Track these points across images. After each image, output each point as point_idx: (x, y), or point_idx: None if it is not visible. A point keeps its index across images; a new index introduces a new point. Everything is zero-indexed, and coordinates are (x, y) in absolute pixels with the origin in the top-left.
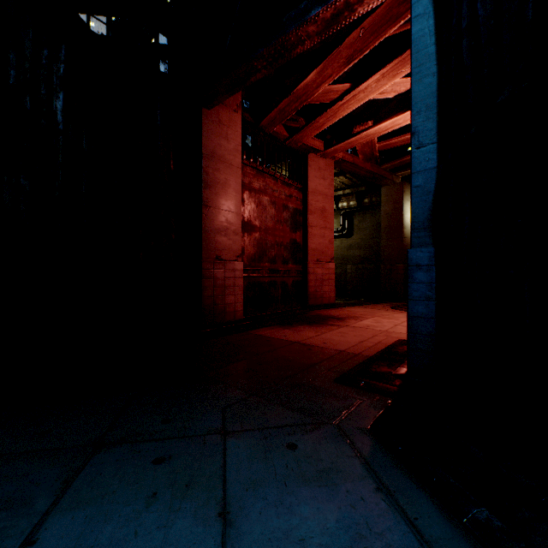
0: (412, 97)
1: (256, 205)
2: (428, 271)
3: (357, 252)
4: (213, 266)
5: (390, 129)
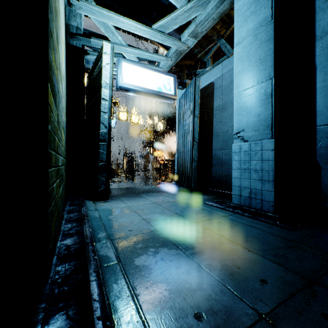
0: None
1: None
2: None
3: None
4: None
5: None
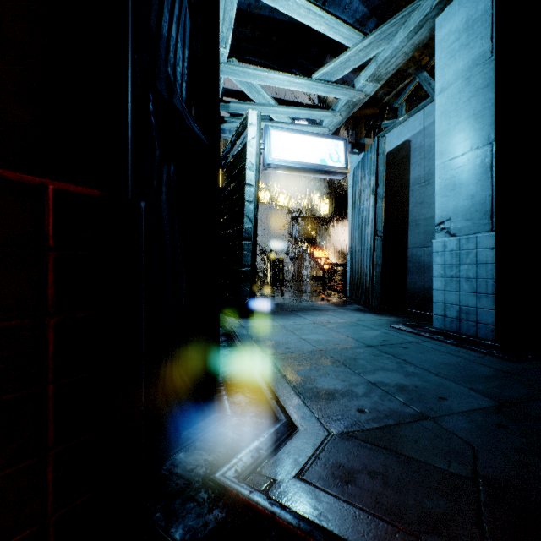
0: None
1: None
2: None
3: None
4: None
5: None
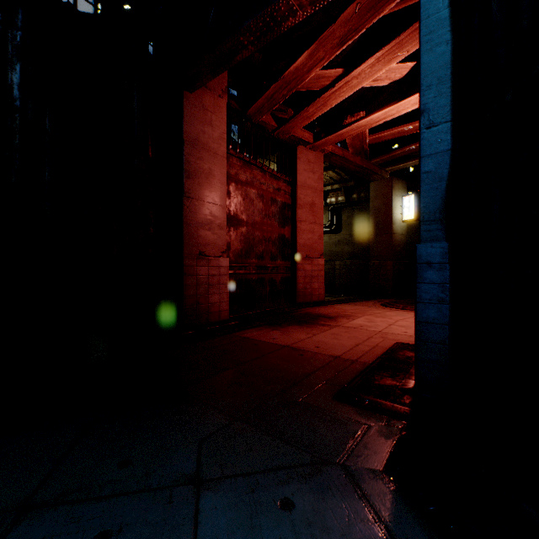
0: (421, 69)
1: (243, 198)
2: (441, 270)
3: (345, 248)
4: (196, 263)
5: (382, 121)
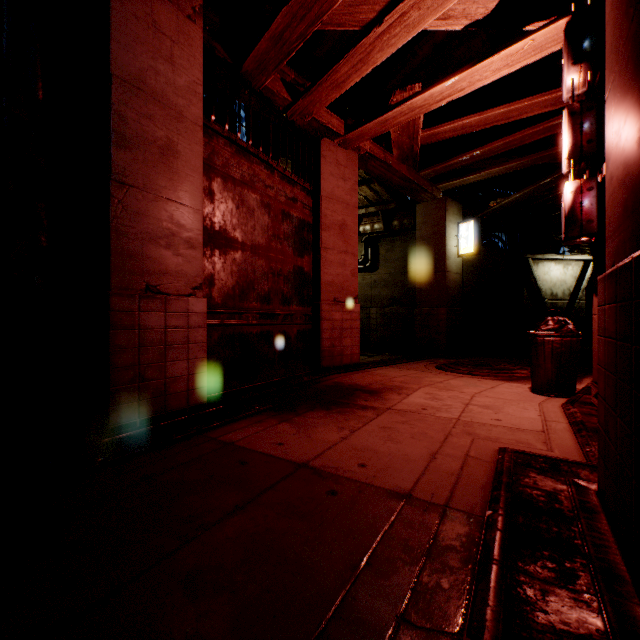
0: None
1: (236, 206)
2: None
3: (384, 291)
4: (139, 305)
5: (445, 99)
